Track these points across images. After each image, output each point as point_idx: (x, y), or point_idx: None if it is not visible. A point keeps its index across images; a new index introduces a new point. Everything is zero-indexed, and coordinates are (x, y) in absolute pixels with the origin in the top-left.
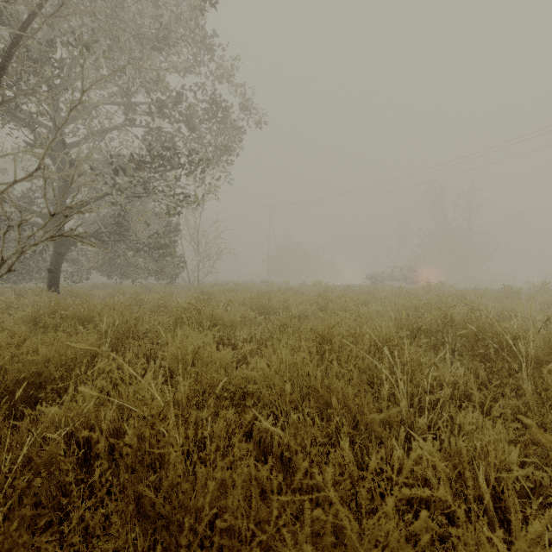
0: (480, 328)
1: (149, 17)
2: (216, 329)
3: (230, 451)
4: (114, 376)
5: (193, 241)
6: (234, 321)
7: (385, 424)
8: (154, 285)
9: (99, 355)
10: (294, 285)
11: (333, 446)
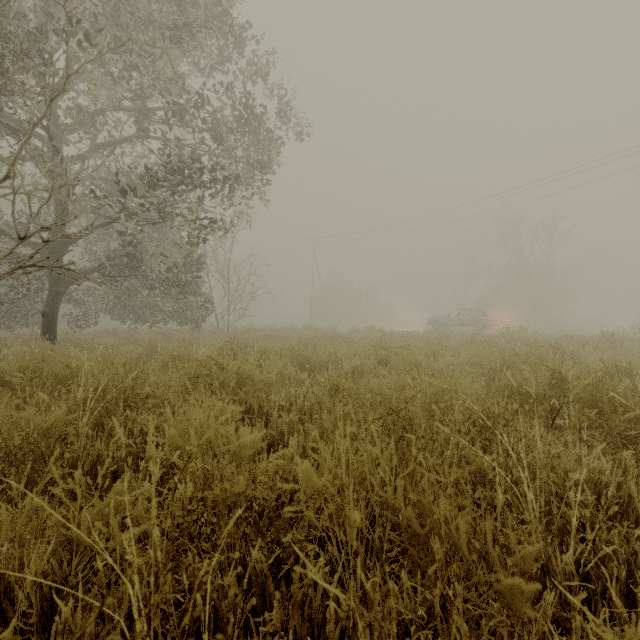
0: (619, 395)
1: (166, 2)
2: (222, 420)
3: (252, 622)
4: (55, 491)
5: (223, 278)
6: (267, 380)
7: (517, 574)
8: (176, 330)
9: (70, 436)
10: (343, 330)
11: (431, 620)
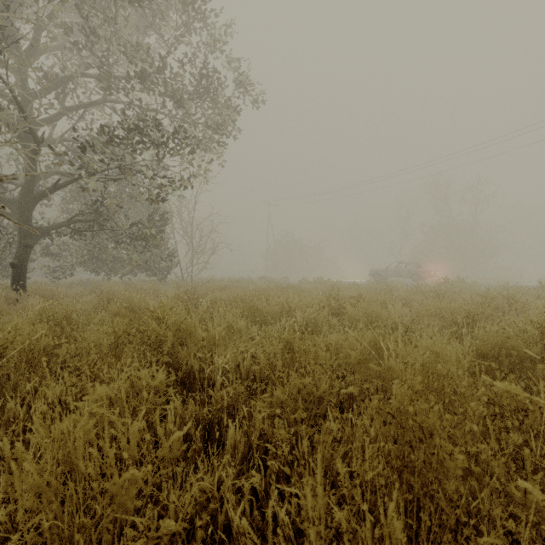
0: None
1: None
2: None
3: None
4: None
5: (187, 234)
6: (213, 336)
7: None
8: (144, 281)
9: None
10: (293, 281)
11: None
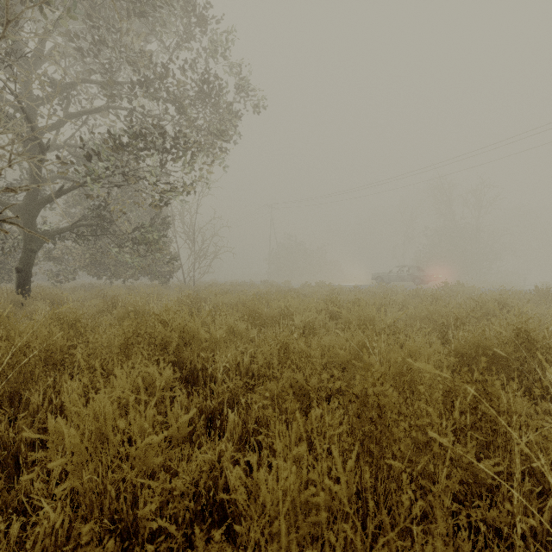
0: None
1: None
2: None
3: None
4: None
5: (189, 238)
6: (215, 338)
7: None
8: (147, 285)
9: None
10: (296, 285)
11: None
